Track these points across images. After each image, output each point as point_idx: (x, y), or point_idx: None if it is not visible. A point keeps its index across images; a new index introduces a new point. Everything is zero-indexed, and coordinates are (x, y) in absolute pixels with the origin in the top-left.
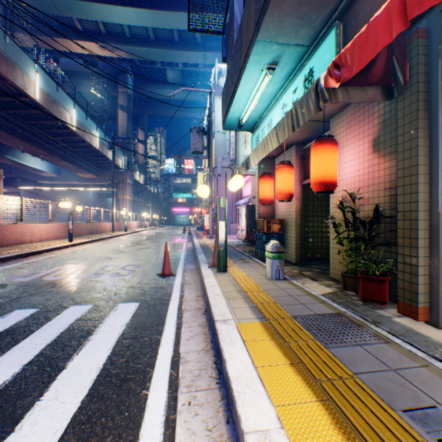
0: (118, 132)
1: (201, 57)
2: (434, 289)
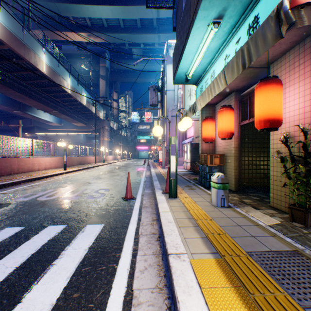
0: (99, 94)
1: (156, 38)
2: None
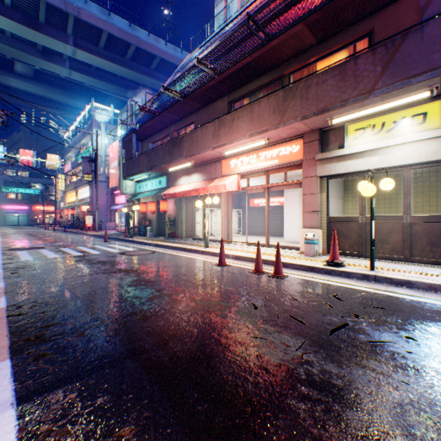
0: None
1: (67, 72)
2: (181, 232)
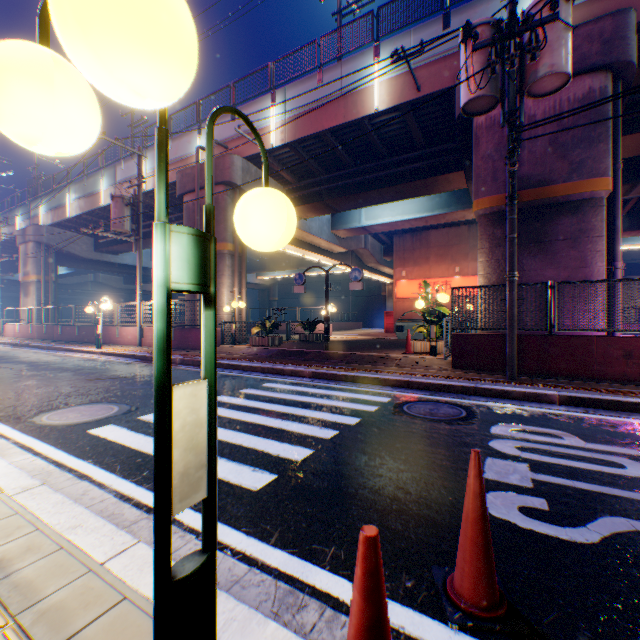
0: None
1: None
2: None
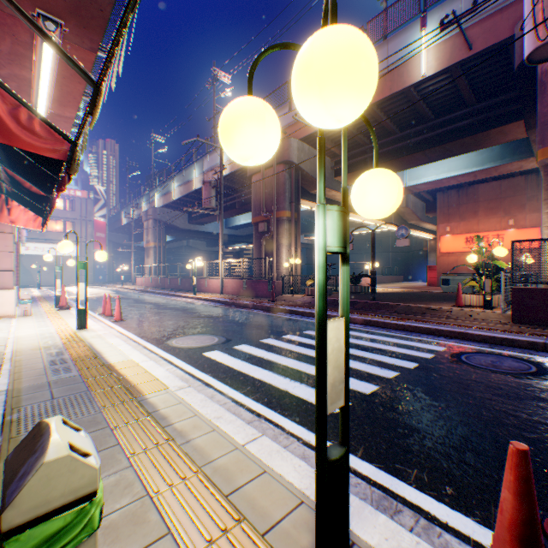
0: None
1: None
2: None
